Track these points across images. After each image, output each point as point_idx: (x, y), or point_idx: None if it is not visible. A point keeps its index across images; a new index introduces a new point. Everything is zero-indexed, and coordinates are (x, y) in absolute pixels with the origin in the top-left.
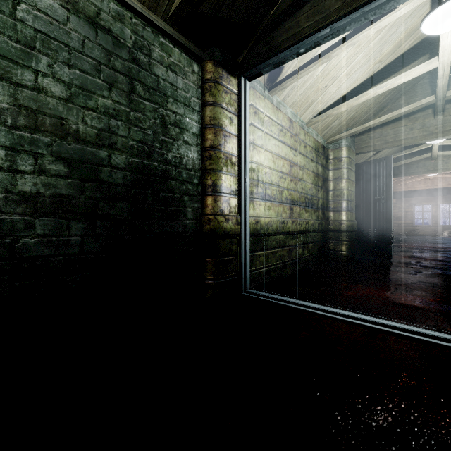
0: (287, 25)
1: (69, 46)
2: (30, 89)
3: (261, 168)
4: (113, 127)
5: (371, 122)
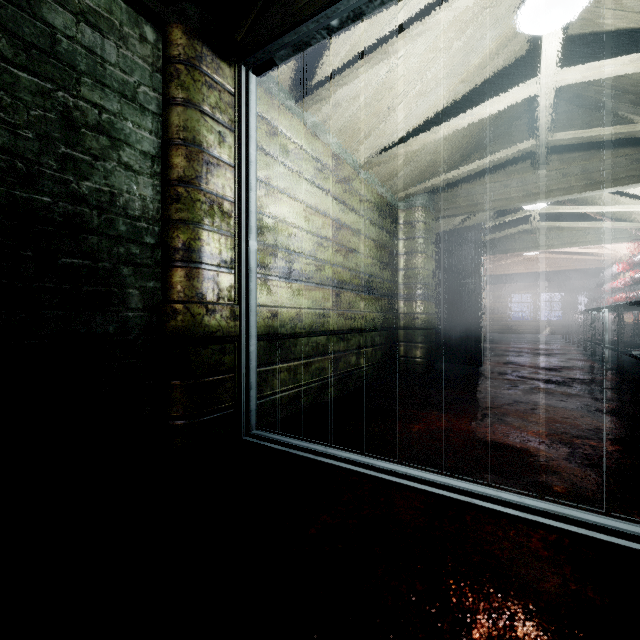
0: None
1: None
2: None
3: (283, 227)
4: None
5: (455, 173)
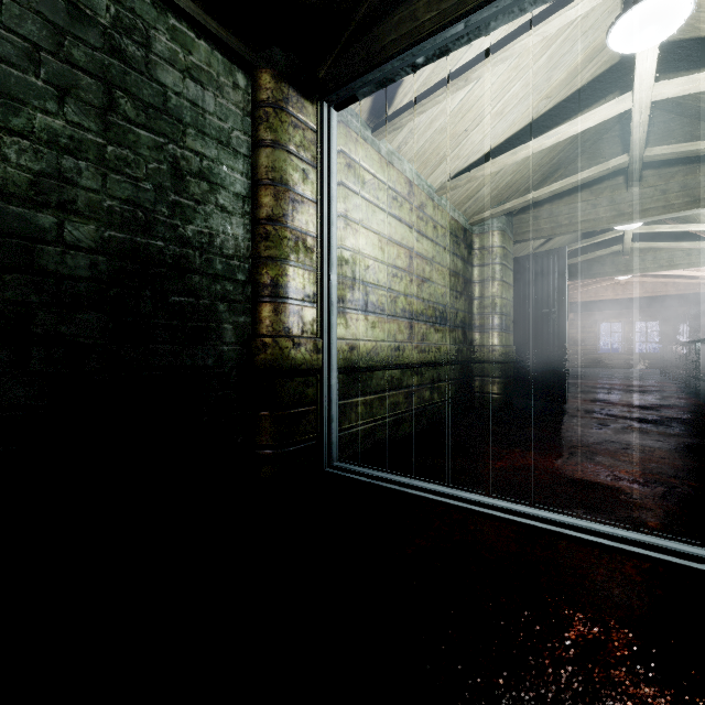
0: (396, 16)
1: None
2: None
3: (360, 259)
4: (69, 172)
5: (536, 193)
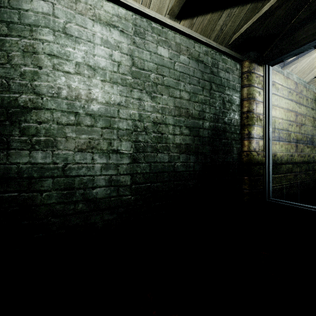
0: (305, 28)
1: (189, 75)
2: (178, 98)
3: (277, 120)
4: (204, 109)
5: None
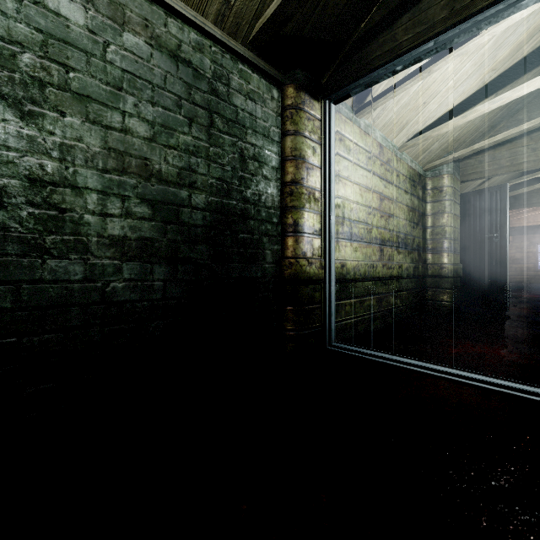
0: (381, 39)
1: (152, 84)
2: (118, 131)
3: (347, 204)
4: (193, 165)
5: (481, 144)
